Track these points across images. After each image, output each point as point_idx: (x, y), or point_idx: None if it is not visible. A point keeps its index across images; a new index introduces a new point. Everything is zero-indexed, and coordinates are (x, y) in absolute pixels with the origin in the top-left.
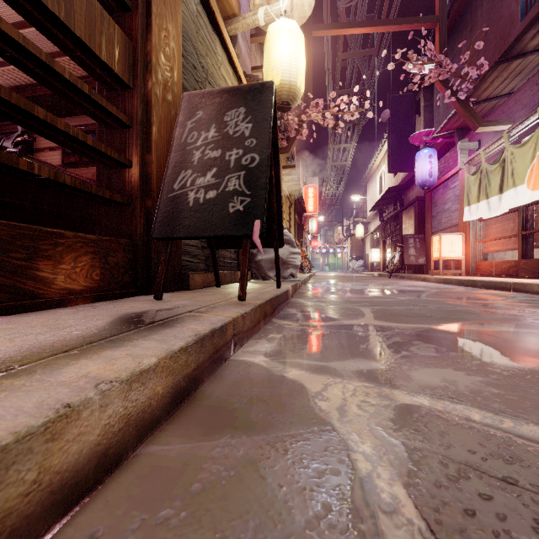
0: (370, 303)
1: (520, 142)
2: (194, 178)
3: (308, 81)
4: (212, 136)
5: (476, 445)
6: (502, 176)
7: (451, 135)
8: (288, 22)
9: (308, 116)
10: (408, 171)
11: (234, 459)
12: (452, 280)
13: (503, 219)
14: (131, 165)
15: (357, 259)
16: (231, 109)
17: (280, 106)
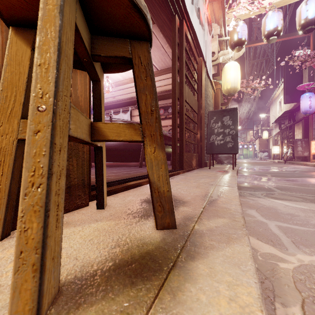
0: (270, 173)
1: None
2: (216, 137)
3: None
4: (219, 125)
5: (283, 186)
6: None
7: None
8: (233, 63)
9: None
10: (297, 102)
11: (250, 185)
12: None
13: None
14: (198, 134)
15: (263, 152)
16: (224, 116)
17: (229, 95)
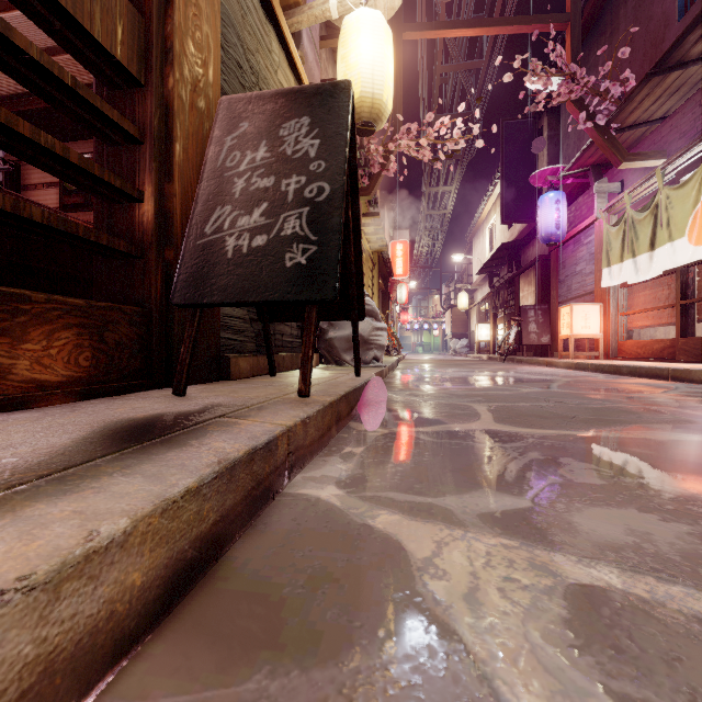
0: (485, 398)
1: (677, 182)
2: (235, 217)
3: (397, 99)
4: (262, 157)
5: None
6: (654, 227)
7: (585, 173)
8: (370, 12)
9: (397, 146)
10: (527, 222)
11: None
12: (588, 366)
13: (654, 284)
14: (143, 198)
15: (460, 338)
16: (289, 119)
17: (360, 128)
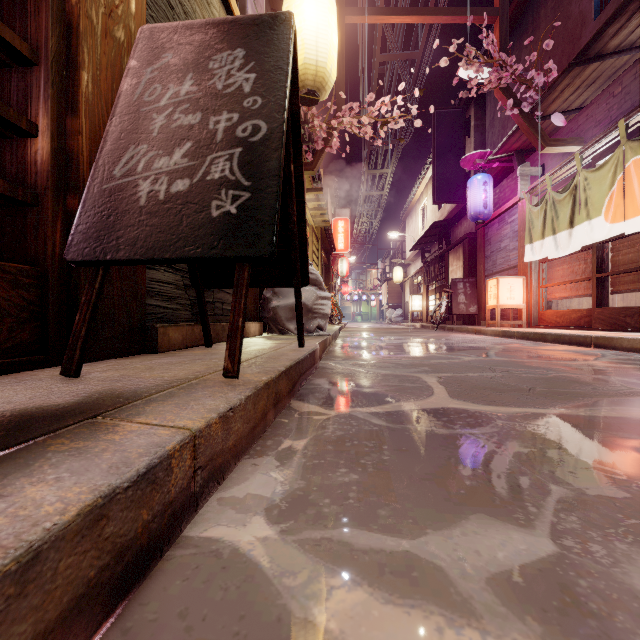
0: (431, 367)
1: (594, 166)
2: (152, 157)
3: (339, 79)
4: (187, 91)
5: None
6: (573, 206)
7: (509, 158)
8: None
9: (340, 123)
10: (456, 202)
11: None
12: (514, 333)
13: (571, 259)
14: (35, 132)
15: (395, 308)
16: (221, 50)
17: (304, 97)
